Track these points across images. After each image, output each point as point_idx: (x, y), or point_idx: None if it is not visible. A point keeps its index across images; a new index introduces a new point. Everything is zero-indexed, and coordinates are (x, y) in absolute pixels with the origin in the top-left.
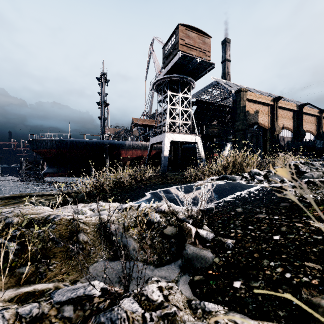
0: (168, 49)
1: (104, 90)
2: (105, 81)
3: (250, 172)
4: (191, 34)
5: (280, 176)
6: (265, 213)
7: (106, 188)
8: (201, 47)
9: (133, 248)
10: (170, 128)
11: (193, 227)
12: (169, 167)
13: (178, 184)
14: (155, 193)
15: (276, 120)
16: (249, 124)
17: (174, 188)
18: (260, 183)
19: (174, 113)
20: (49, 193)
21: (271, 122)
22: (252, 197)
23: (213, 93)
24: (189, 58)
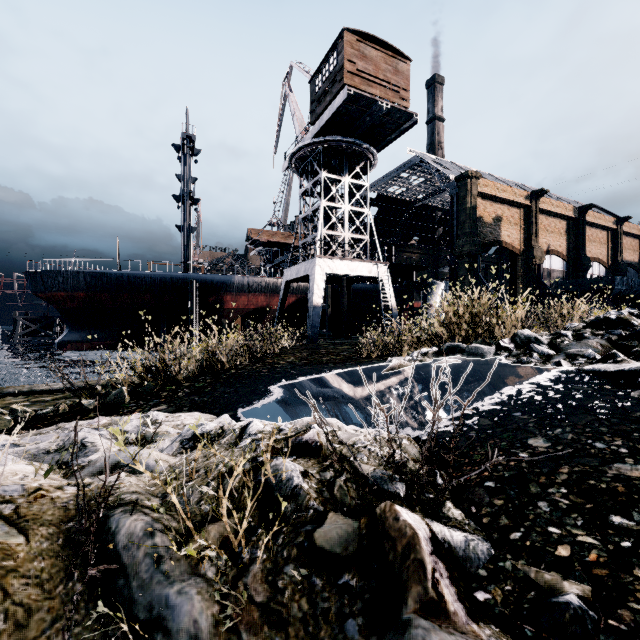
0: (321, 84)
1: (188, 171)
2: (191, 153)
3: (517, 337)
4: (369, 52)
5: (592, 346)
6: (633, 458)
7: (178, 374)
8: (391, 79)
9: (193, 635)
10: (326, 247)
11: (418, 518)
12: (323, 329)
13: (346, 365)
14: (292, 387)
15: (534, 237)
16: (484, 244)
17: (337, 373)
18: (553, 363)
19: (335, 216)
20: (48, 386)
21: (526, 240)
22: (558, 401)
23: (411, 183)
24: (366, 101)
